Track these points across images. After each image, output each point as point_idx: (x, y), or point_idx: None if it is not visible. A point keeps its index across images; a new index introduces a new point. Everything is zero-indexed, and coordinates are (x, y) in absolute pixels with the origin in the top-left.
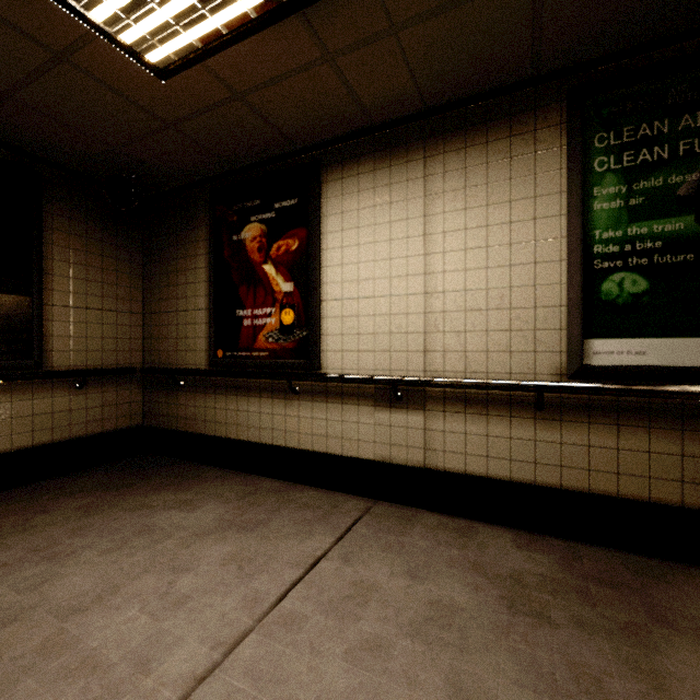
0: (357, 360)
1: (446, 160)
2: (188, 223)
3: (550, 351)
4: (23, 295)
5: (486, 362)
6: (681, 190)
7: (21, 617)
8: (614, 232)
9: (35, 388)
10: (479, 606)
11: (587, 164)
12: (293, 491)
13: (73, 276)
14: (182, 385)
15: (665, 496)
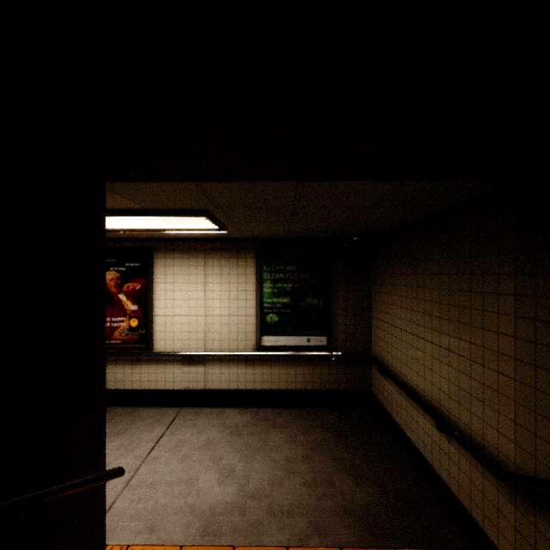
0: (173, 344)
1: (213, 261)
2: None
3: (251, 340)
4: None
5: (229, 344)
6: (287, 289)
7: None
8: (269, 300)
9: None
10: (222, 437)
11: (262, 275)
12: (138, 411)
13: None
14: None
15: (283, 387)
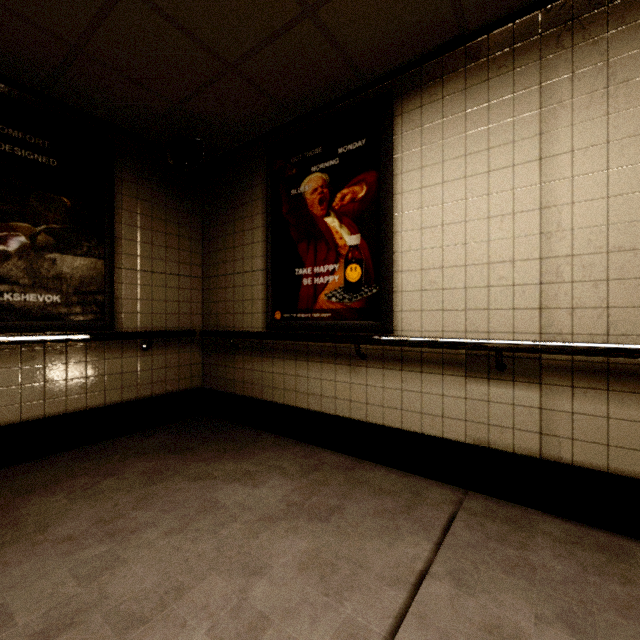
0: (441, 320)
1: (576, 55)
2: (245, 183)
3: None
4: (96, 258)
5: None
6: None
7: (76, 621)
8: None
9: (107, 349)
10: None
11: None
12: (361, 469)
13: (140, 240)
14: (239, 348)
15: None
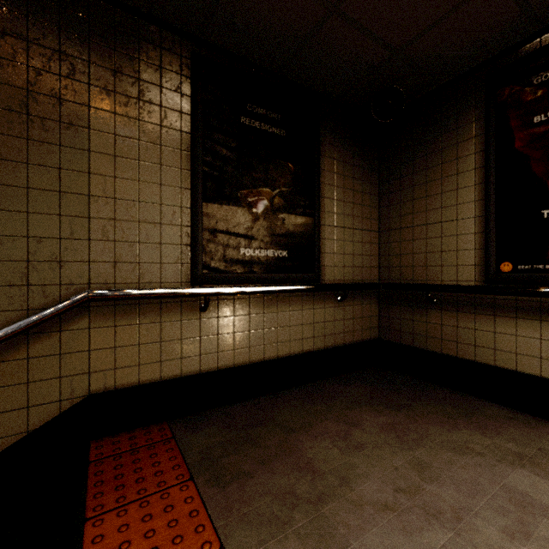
0: None
1: None
2: (445, 126)
3: None
4: (308, 216)
5: None
6: None
7: None
8: None
9: (314, 299)
10: None
11: None
12: None
13: (336, 198)
14: (434, 302)
15: None
